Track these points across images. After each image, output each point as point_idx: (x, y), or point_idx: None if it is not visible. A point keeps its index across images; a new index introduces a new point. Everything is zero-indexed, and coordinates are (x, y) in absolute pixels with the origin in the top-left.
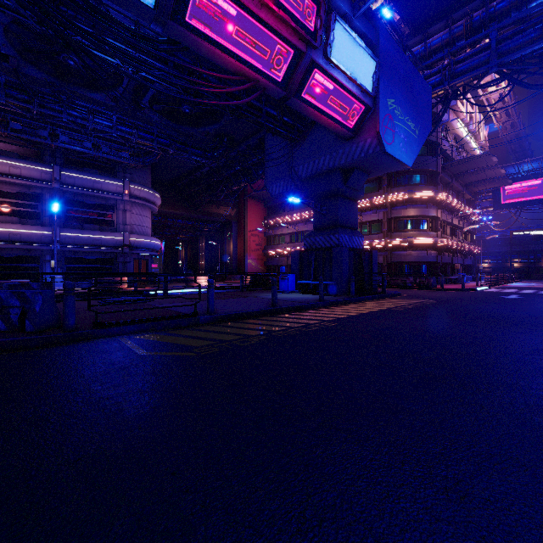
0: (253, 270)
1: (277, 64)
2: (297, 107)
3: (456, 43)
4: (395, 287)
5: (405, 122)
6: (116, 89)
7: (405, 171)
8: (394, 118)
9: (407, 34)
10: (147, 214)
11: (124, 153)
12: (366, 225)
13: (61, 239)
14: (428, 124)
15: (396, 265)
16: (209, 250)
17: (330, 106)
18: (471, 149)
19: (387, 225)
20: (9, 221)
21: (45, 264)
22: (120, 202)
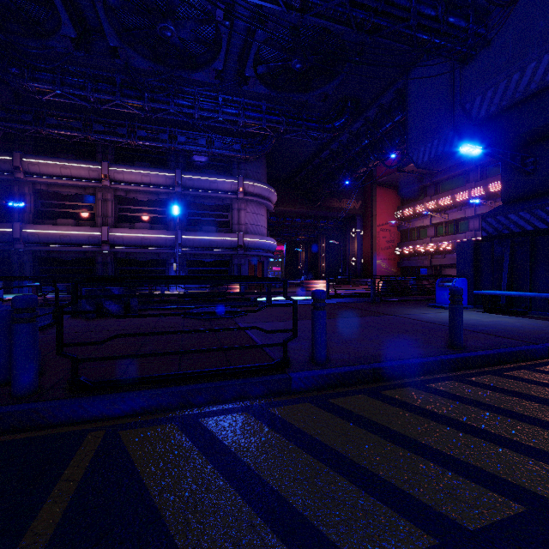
0: (382, 272)
1: None
2: None
3: None
4: None
5: None
6: (217, 58)
7: None
8: None
9: None
10: (262, 212)
11: (236, 146)
12: None
13: (182, 242)
14: None
15: None
16: (330, 251)
17: None
18: None
19: None
20: (143, 227)
21: (170, 267)
22: (235, 201)
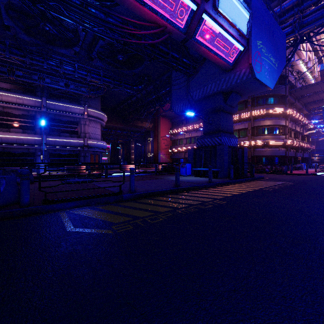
0: (163, 161)
1: (180, 13)
2: (193, 47)
3: (303, 3)
4: (258, 172)
5: (268, 58)
6: (76, 46)
7: (263, 96)
8: (261, 54)
9: (267, 1)
10: (98, 126)
11: (83, 89)
12: (236, 131)
13: (47, 142)
14: (283, 60)
15: (257, 157)
16: (137, 149)
17: (216, 46)
18: (308, 80)
19: (251, 131)
20: (17, 131)
21: (37, 157)
22: (82, 119)
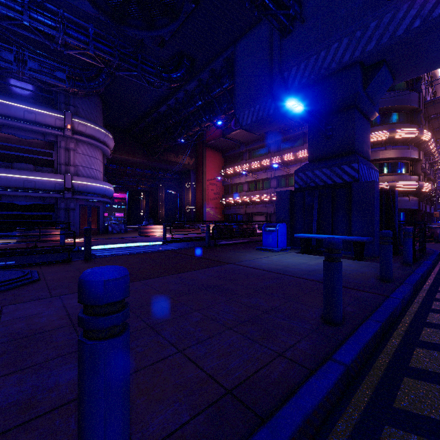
0: (211, 218)
1: None
2: None
3: None
4: None
5: None
6: None
7: (383, 109)
8: None
9: None
10: (96, 155)
11: (59, 74)
12: None
13: None
14: None
15: None
16: (169, 200)
17: None
18: (439, 92)
19: None
20: None
21: None
22: (61, 138)
